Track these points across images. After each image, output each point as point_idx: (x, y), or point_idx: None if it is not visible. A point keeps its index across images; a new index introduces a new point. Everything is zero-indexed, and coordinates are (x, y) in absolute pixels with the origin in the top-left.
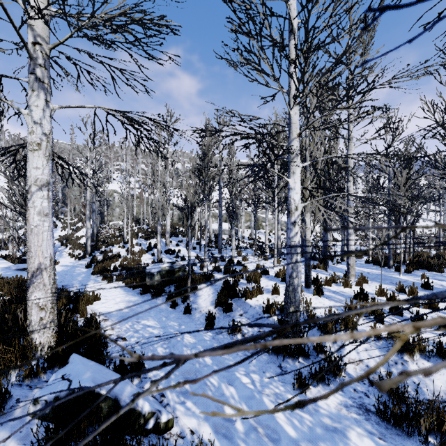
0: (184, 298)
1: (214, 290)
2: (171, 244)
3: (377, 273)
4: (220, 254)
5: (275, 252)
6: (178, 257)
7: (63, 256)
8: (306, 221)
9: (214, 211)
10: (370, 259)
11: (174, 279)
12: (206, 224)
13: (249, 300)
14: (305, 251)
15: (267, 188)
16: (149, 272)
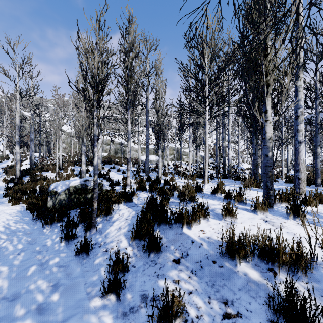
0: (86, 227)
1: (134, 214)
2: (104, 170)
3: (314, 190)
4: (147, 176)
5: (206, 169)
6: (105, 179)
7: None
8: (268, 110)
9: (144, 146)
10: (283, 181)
11: (87, 199)
12: (129, 135)
13: (187, 229)
14: (265, 154)
15: (190, 117)
16: (52, 190)
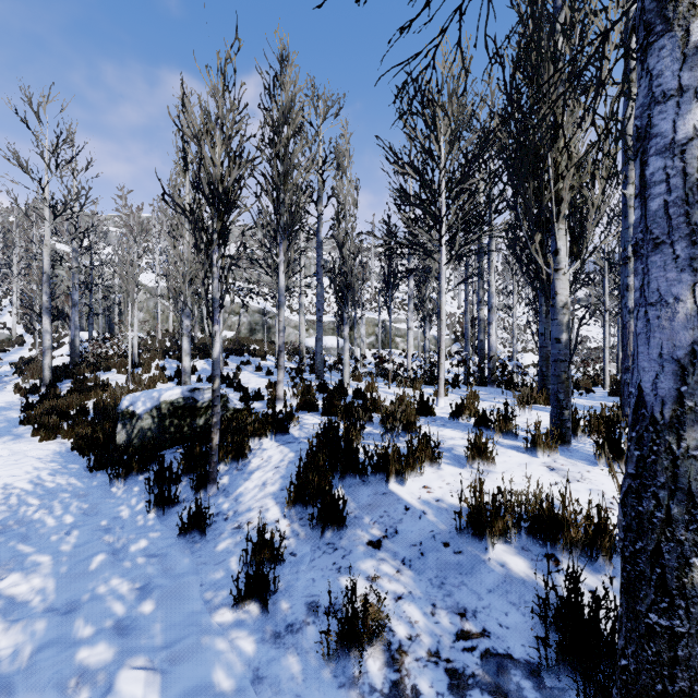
0: (198, 481)
1: (292, 456)
2: (227, 368)
3: None
4: (319, 381)
5: (442, 366)
6: (232, 387)
7: (3, 390)
8: (560, 249)
9: (312, 317)
10: (608, 391)
11: (196, 428)
12: (282, 297)
13: (397, 484)
14: (554, 337)
15: (411, 257)
16: (126, 410)
